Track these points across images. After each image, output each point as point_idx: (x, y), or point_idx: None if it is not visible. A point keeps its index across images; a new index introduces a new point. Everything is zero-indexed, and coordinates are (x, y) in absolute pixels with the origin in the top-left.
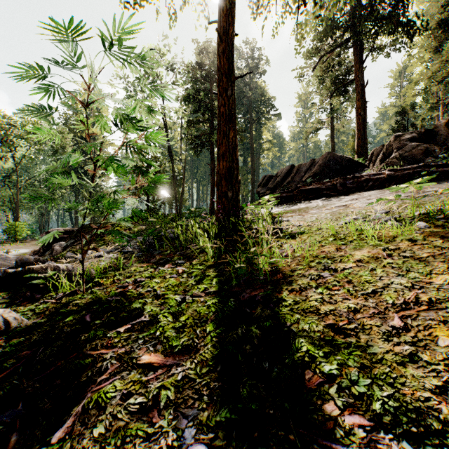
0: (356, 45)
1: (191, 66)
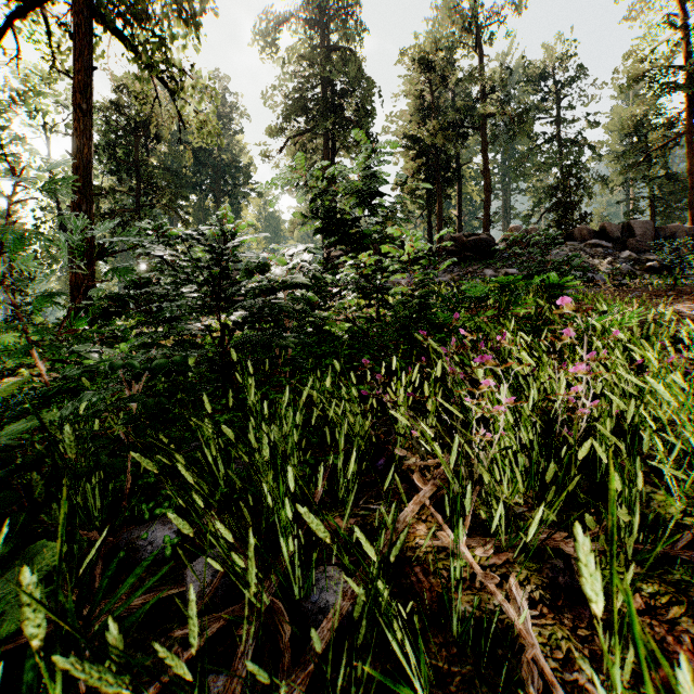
0: (325, 136)
1: (100, 107)
